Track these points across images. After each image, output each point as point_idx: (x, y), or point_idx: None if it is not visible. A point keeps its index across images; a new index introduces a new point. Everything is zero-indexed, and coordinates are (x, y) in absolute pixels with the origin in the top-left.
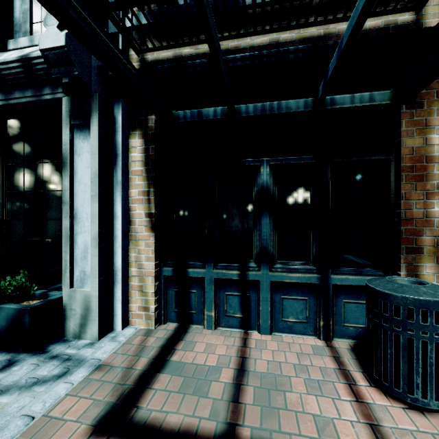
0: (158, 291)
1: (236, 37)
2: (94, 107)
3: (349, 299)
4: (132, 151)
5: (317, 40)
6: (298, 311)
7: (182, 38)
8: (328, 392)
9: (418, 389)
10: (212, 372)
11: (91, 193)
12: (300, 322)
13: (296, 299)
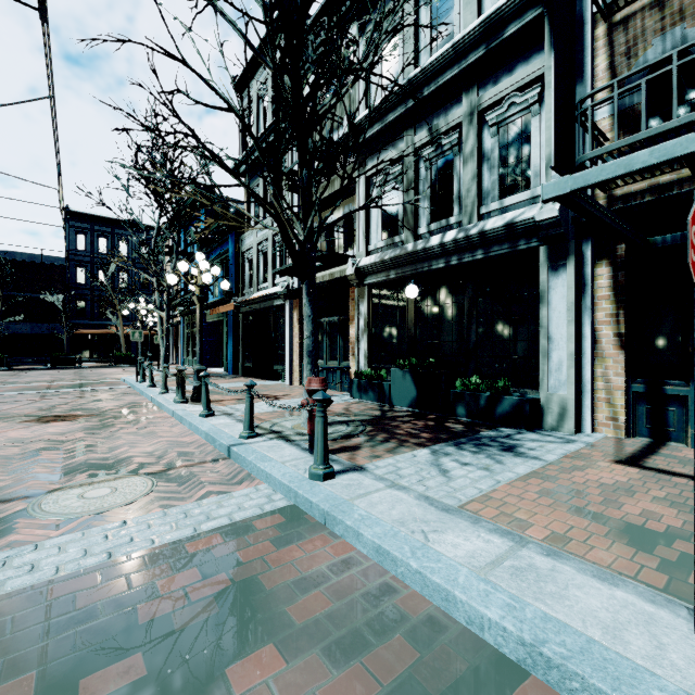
0: (626, 405)
1: None
2: (570, 251)
3: None
4: (598, 279)
5: None
6: None
7: (661, 172)
8: None
9: None
10: None
11: (568, 318)
12: None
13: None
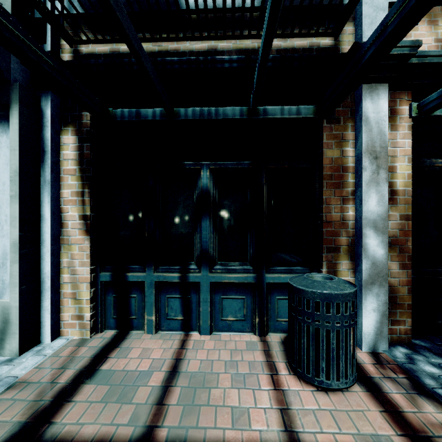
0: (95, 297)
1: (175, 40)
2: (14, 97)
3: (282, 296)
4: (64, 148)
5: (252, 53)
6: (236, 309)
7: (118, 34)
8: (251, 384)
9: (323, 373)
10: (143, 377)
11: (10, 192)
12: (238, 320)
13: (235, 298)
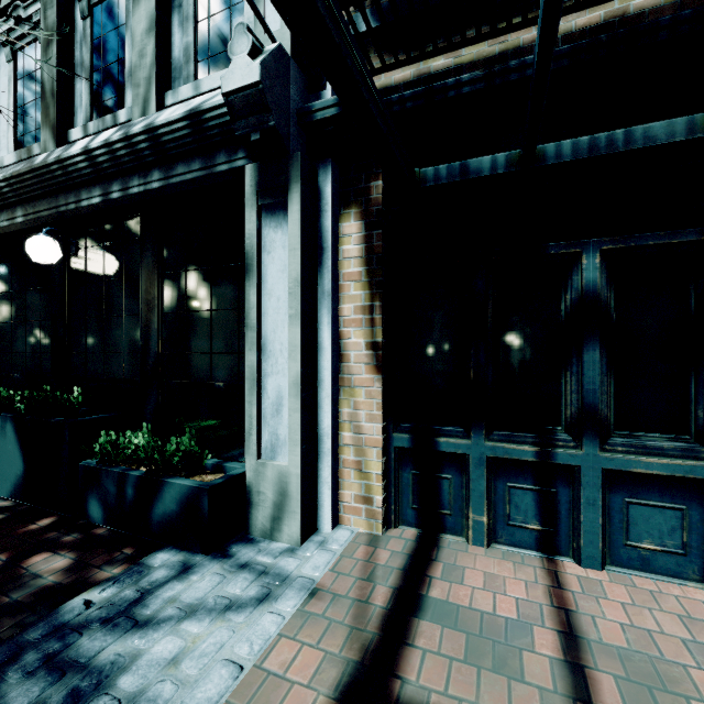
0: (385, 472)
1: (535, 22)
2: (293, 175)
3: None
4: (344, 241)
5: None
6: (662, 530)
7: (433, 42)
8: None
9: None
10: (512, 630)
11: (289, 311)
12: (667, 553)
13: (659, 507)
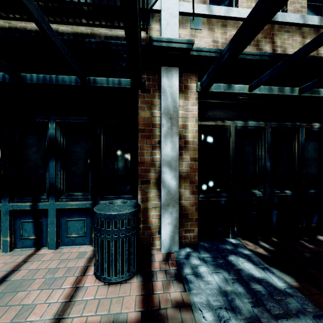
0: None
1: (22, 20)
2: None
3: None
4: None
5: (86, 36)
6: (78, 228)
7: None
8: (59, 284)
9: (106, 271)
10: None
11: None
12: (80, 236)
13: (77, 220)
